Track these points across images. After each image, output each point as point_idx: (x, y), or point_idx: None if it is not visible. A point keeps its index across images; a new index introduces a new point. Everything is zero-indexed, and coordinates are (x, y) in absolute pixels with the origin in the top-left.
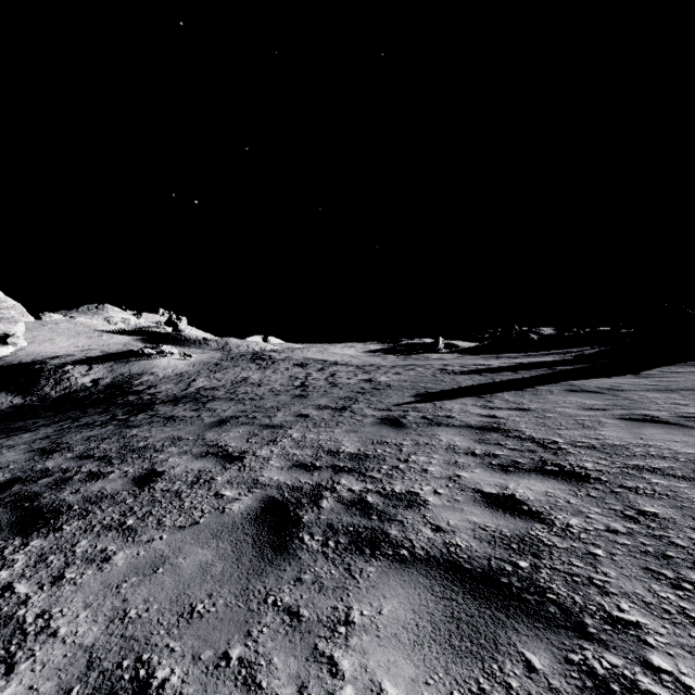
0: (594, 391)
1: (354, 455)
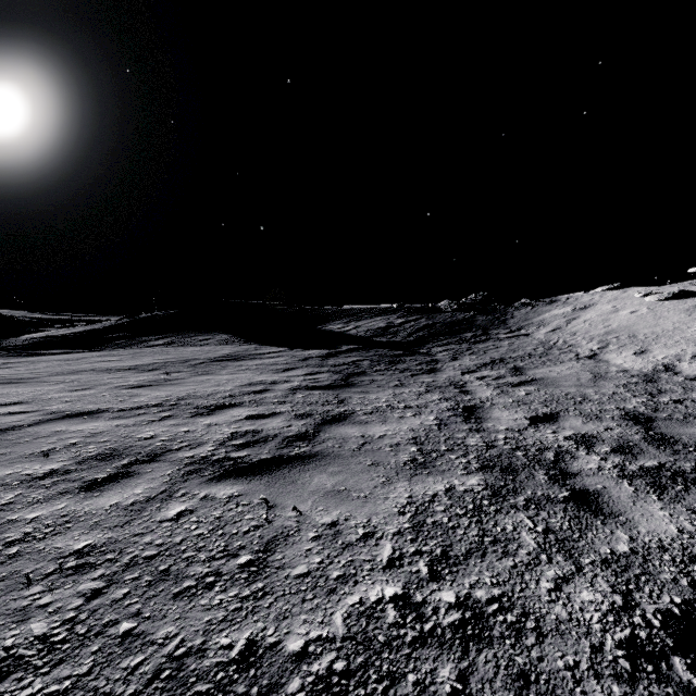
0: (7, 382)
1: (91, 460)
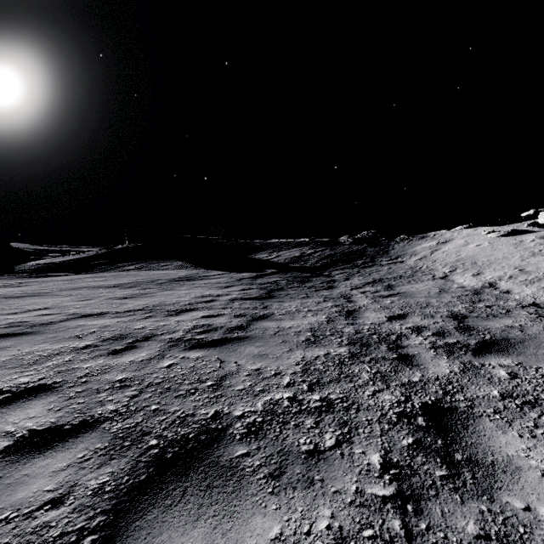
0: (31, 295)
1: (109, 340)
